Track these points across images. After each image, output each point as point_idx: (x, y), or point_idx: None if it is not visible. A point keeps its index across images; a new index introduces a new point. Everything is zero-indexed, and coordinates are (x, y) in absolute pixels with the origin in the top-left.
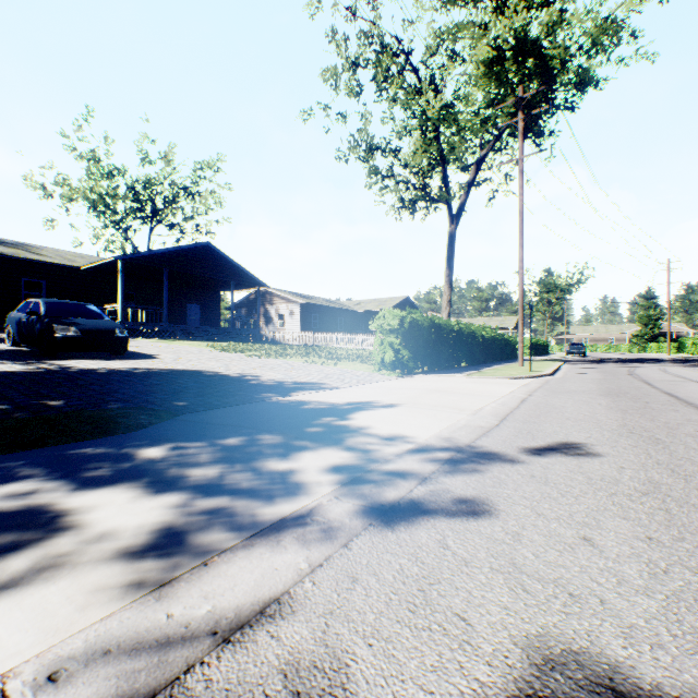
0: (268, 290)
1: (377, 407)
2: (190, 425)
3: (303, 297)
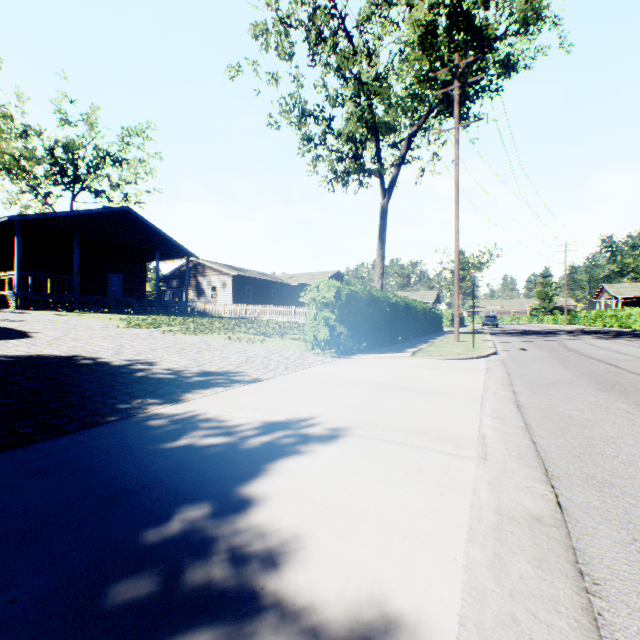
0: (200, 262)
1: (310, 443)
2: None
3: (237, 269)
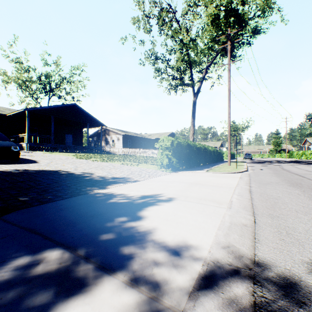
0: (107, 128)
1: (161, 202)
2: None
3: (124, 131)
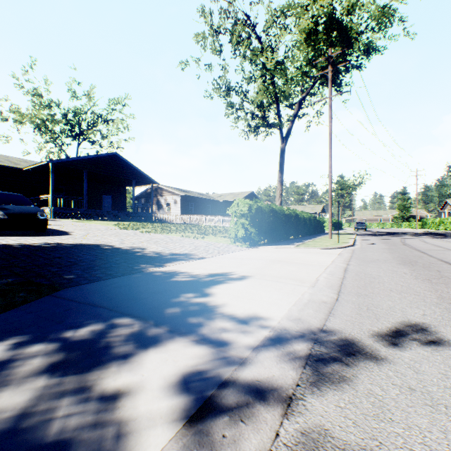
0: (160, 186)
1: (233, 280)
2: (58, 305)
3: (183, 191)
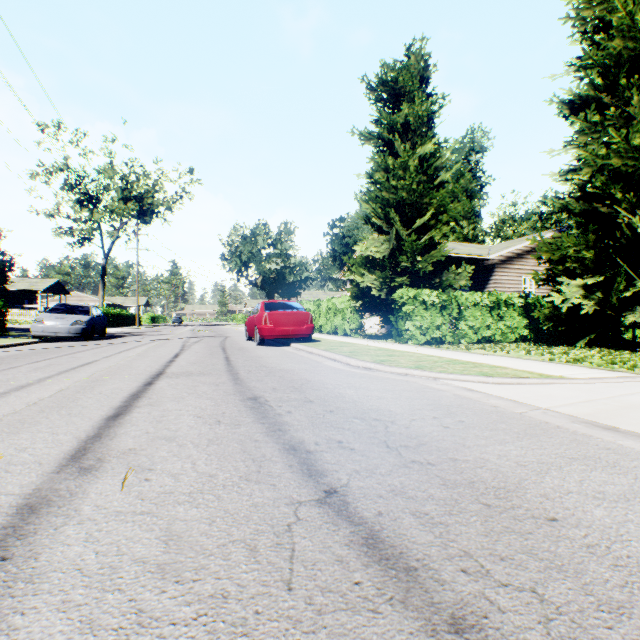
0: None
1: None
2: None
3: None
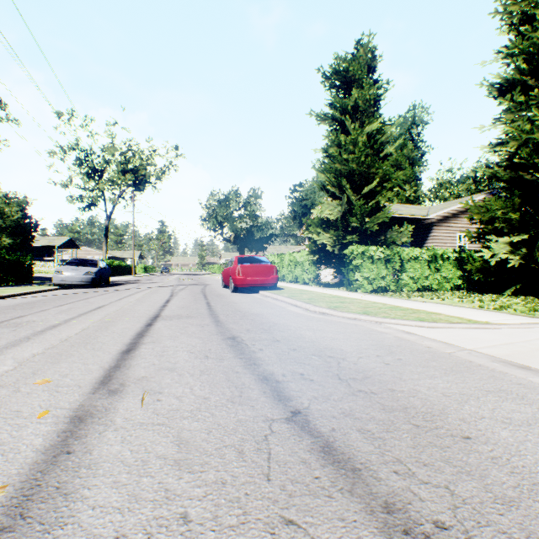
0: None
1: None
2: None
3: None
